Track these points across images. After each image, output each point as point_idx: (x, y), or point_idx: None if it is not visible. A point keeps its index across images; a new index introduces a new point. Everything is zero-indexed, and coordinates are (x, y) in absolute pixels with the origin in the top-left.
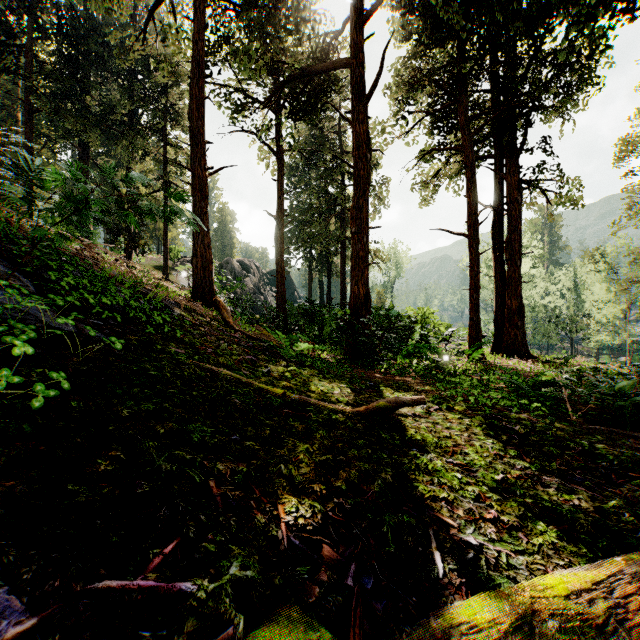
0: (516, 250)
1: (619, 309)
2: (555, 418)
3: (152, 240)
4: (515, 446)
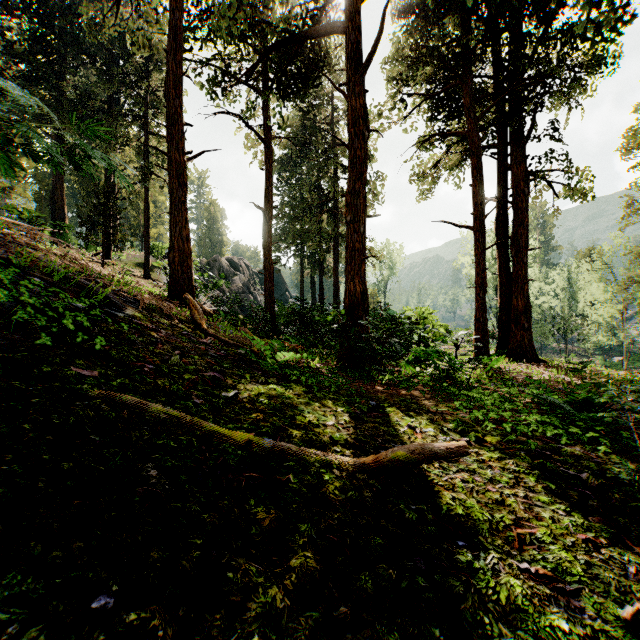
0: (523, 245)
1: (616, 309)
2: (618, 453)
3: (136, 237)
4: (598, 514)
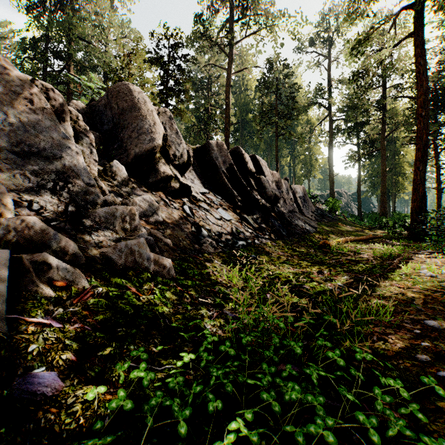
0: None
1: None
2: None
3: None
4: None
